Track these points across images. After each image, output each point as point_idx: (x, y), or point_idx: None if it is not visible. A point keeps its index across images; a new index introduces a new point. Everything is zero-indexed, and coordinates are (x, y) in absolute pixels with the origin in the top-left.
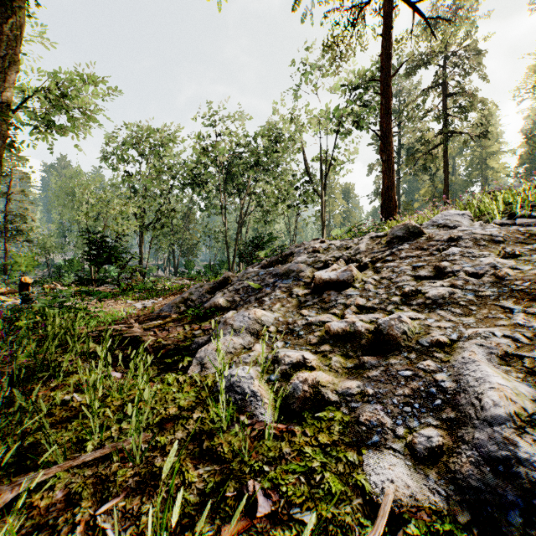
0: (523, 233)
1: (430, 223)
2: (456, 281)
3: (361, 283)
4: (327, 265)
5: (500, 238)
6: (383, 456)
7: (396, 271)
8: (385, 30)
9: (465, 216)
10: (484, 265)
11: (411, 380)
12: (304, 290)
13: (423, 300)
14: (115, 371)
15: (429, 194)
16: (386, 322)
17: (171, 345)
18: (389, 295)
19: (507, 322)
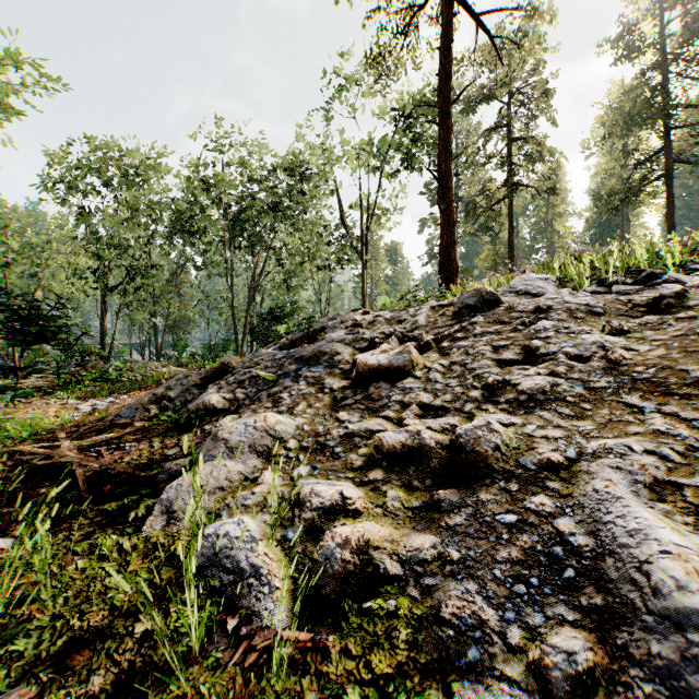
0: (626, 303)
1: (508, 289)
2: (558, 367)
3: (423, 370)
4: (373, 345)
5: (600, 309)
6: (492, 696)
7: (471, 353)
8: (444, 42)
9: (549, 281)
10: (589, 345)
11: (516, 530)
12: (341, 381)
13: (515, 395)
14: (5, 534)
15: (490, 260)
16: (470, 433)
17: (123, 476)
18: (465, 388)
19: (642, 429)
